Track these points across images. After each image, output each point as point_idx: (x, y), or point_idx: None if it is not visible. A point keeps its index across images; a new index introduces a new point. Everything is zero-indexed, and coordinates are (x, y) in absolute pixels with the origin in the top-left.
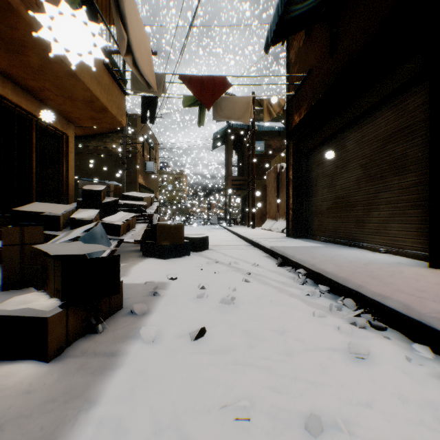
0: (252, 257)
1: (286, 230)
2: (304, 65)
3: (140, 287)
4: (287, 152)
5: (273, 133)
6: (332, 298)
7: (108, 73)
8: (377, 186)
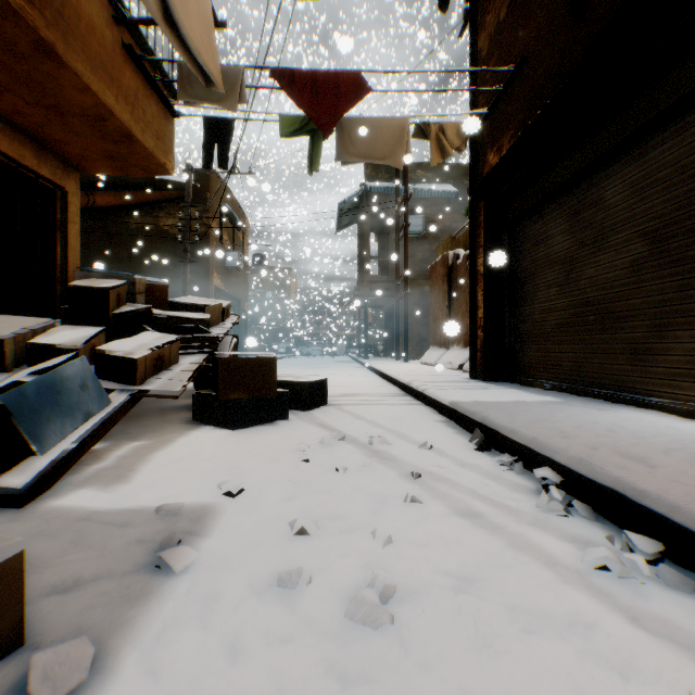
0: (415, 424)
1: (470, 367)
2: (510, 54)
3: (137, 526)
4: (473, 223)
5: (438, 202)
6: (689, 589)
7: (135, 66)
8: (687, 276)
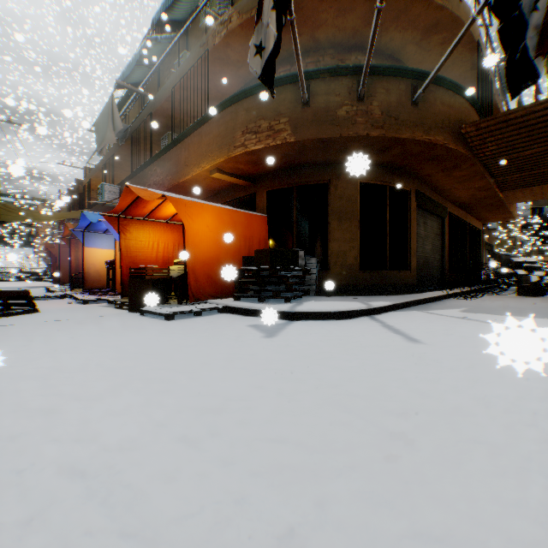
0: None
1: None
2: None
3: None
4: None
5: None
6: None
7: None
8: None
